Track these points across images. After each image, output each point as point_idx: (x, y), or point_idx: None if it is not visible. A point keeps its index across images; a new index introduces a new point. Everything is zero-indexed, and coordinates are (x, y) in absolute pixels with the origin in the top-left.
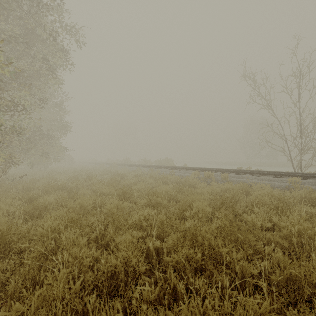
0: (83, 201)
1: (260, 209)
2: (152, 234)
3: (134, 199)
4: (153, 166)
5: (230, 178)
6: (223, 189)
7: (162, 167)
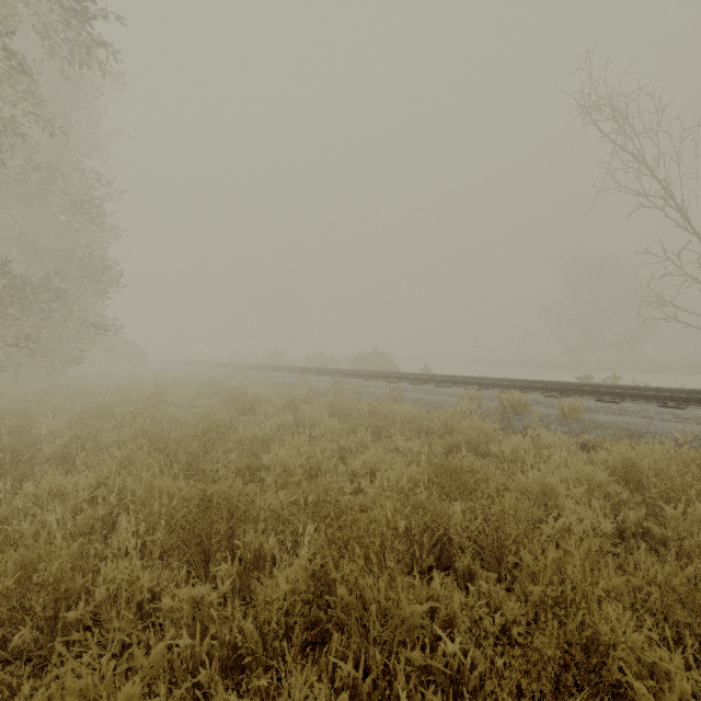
0: None
1: None
2: None
3: (251, 540)
4: (342, 372)
5: (587, 416)
6: (608, 468)
7: (367, 374)
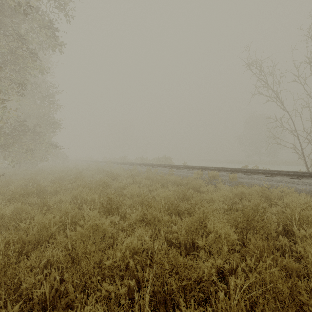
0: (44, 219)
1: (309, 231)
2: (144, 297)
3: (123, 210)
4: (151, 165)
5: (239, 179)
6: (236, 194)
7: (160, 165)
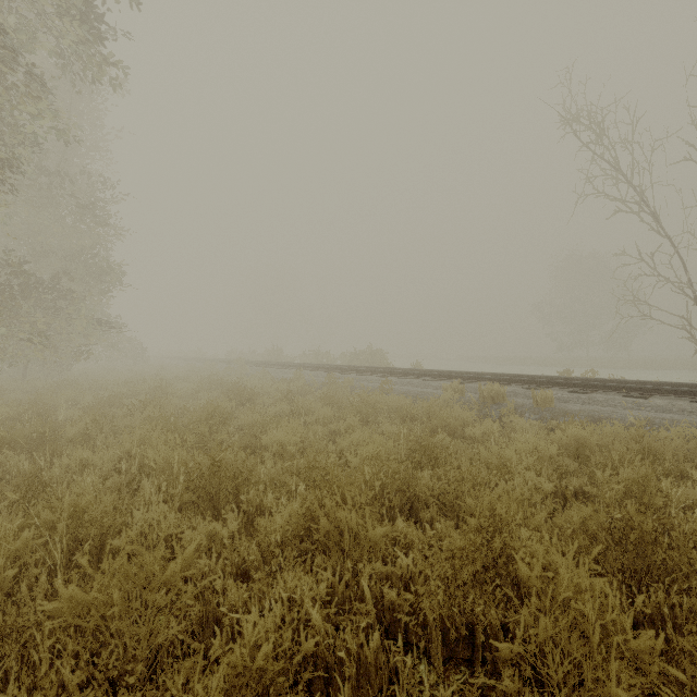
0: None
1: None
2: None
3: (253, 497)
4: (337, 368)
5: (558, 405)
6: (563, 445)
7: (360, 369)
